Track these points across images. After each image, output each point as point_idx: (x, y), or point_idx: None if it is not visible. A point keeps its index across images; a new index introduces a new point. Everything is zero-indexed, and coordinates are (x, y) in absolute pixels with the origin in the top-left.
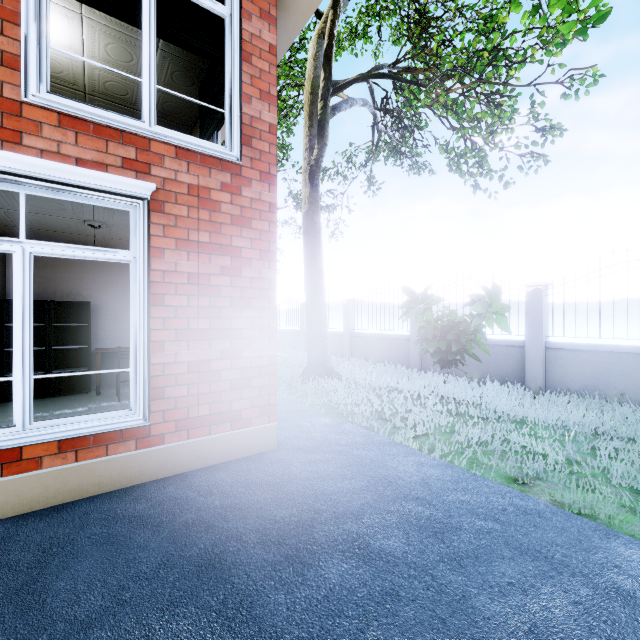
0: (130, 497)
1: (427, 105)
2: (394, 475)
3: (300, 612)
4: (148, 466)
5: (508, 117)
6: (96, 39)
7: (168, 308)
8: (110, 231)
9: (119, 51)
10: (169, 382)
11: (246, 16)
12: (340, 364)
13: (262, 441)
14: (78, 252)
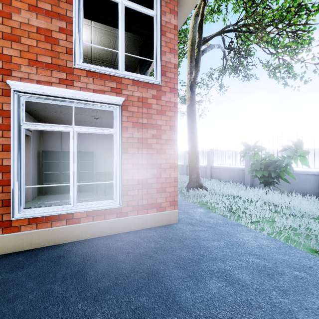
0: (114, 239)
1: (255, 43)
2: (241, 241)
3: (198, 303)
4: (121, 226)
5: (307, 43)
6: (96, 35)
7: (129, 154)
8: (102, 120)
9: (105, 39)
10: (130, 188)
11: (163, 13)
12: (205, 182)
13: (171, 218)
14: (93, 130)
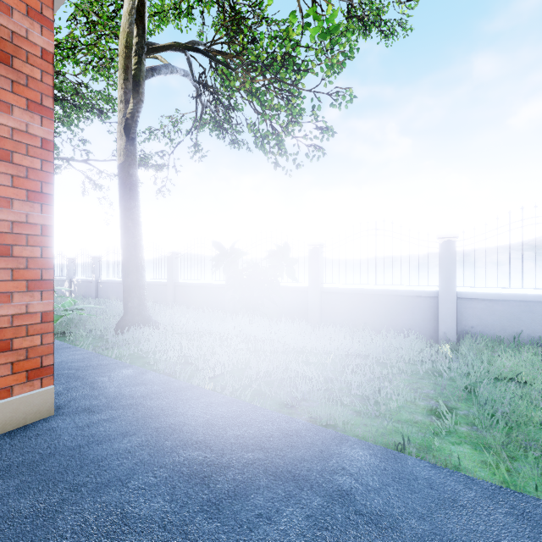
0: None
1: (236, 87)
2: (181, 421)
3: None
4: None
5: (298, 113)
6: None
7: None
8: None
9: None
10: None
11: None
12: (162, 312)
13: (30, 410)
14: None
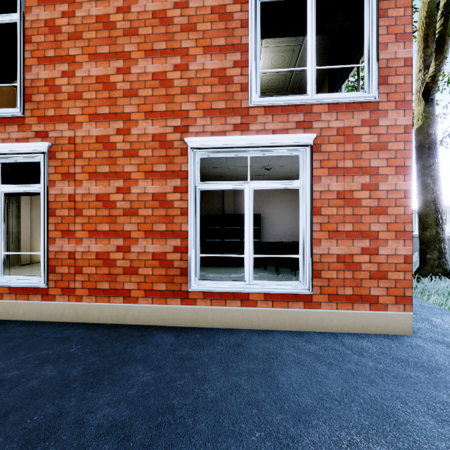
0: (303, 338)
1: None
2: None
3: None
4: (310, 321)
5: None
6: (266, 58)
7: (323, 216)
8: (273, 171)
9: (278, 59)
10: (324, 267)
11: None
12: None
13: (397, 325)
14: (273, 185)
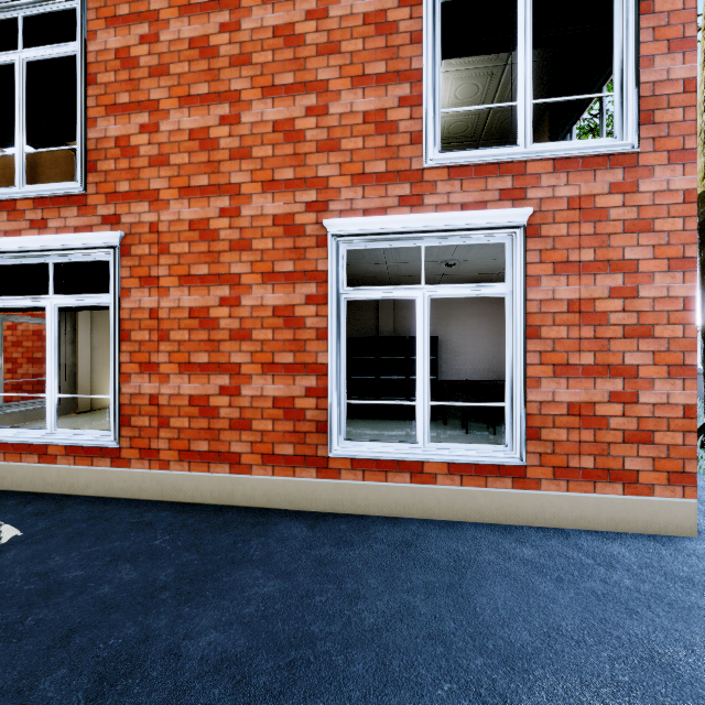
0: (512, 536)
1: None
2: None
3: None
4: (524, 509)
5: None
6: (448, 89)
7: (544, 341)
8: (459, 268)
9: (466, 89)
10: (545, 423)
11: None
12: None
13: (670, 520)
14: (461, 291)
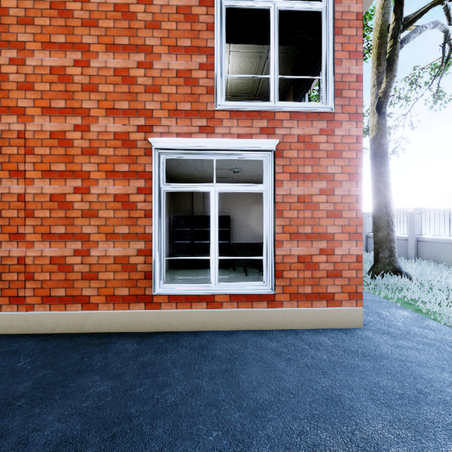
0: (266, 336)
1: None
2: None
3: None
4: (273, 319)
5: None
6: (235, 62)
7: (285, 219)
8: (242, 173)
9: (246, 64)
10: (286, 267)
11: (337, 1)
12: (406, 265)
13: (350, 319)
14: (238, 188)
